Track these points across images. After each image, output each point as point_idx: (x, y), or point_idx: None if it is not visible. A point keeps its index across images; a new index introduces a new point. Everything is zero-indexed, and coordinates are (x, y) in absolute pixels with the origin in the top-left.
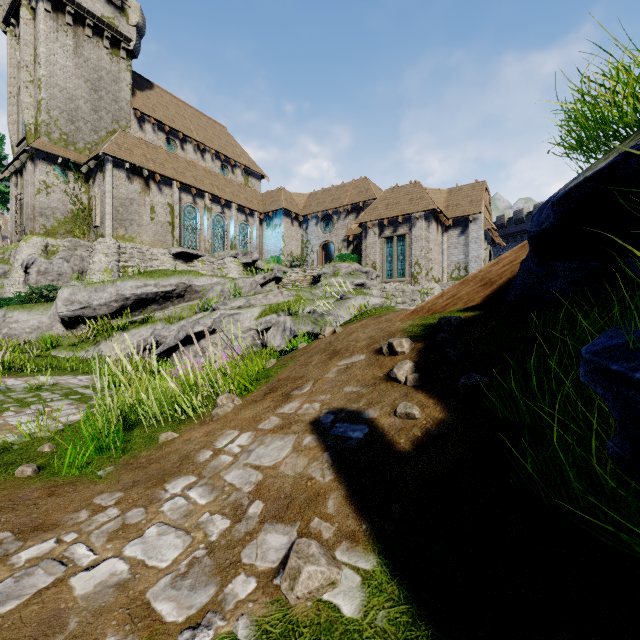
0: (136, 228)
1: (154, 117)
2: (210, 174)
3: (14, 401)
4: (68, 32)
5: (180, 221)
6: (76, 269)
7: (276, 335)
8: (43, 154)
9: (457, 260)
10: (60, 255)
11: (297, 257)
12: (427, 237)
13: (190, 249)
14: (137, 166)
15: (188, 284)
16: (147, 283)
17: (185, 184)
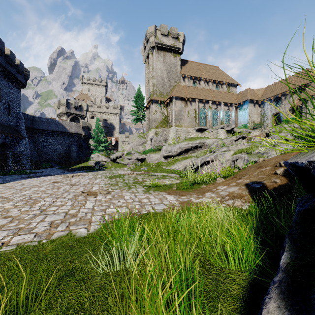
0: (182, 121)
1: (188, 75)
2: (211, 91)
3: (161, 177)
4: (161, 56)
5: (198, 115)
6: (164, 139)
7: (240, 162)
8: (155, 101)
9: None
10: (159, 134)
11: (257, 123)
12: None
13: (202, 127)
14: (183, 97)
15: (203, 142)
16: (188, 143)
17: (200, 99)
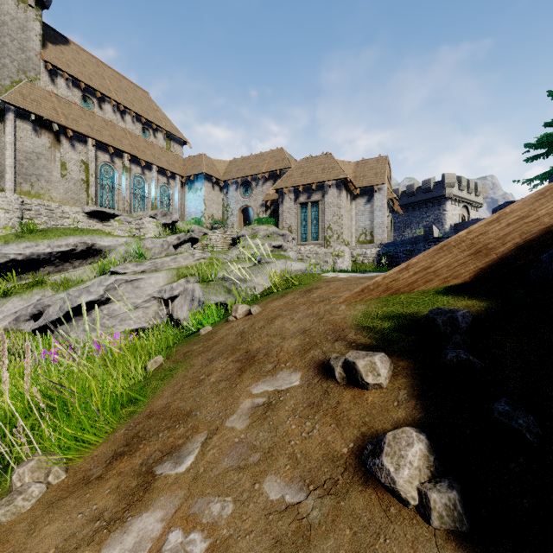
0: (44, 184)
1: (68, 72)
2: (130, 135)
3: None
4: None
5: (96, 179)
6: None
7: (183, 305)
8: None
9: (364, 226)
10: None
11: (218, 220)
12: (338, 204)
13: (106, 208)
14: (45, 119)
15: (90, 244)
16: (39, 242)
17: (101, 142)
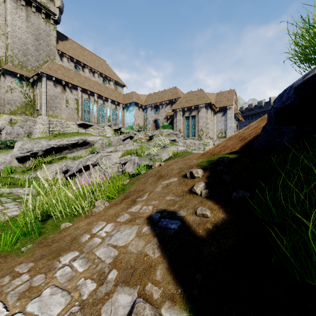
0: (58, 111)
1: (68, 54)
2: (97, 84)
3: None
4: (22, 9)
5: (81, 107)
6: (27, 132)
7: (130, 166)
8: (9, 72)
9: (221, 128)
10: (18, 124)
11: (141, 126)
12: (206, 117)
13: (87, 122)
14: (59, 79)
15: (84, 139)
16: (63, 139)
17: (84, 89)
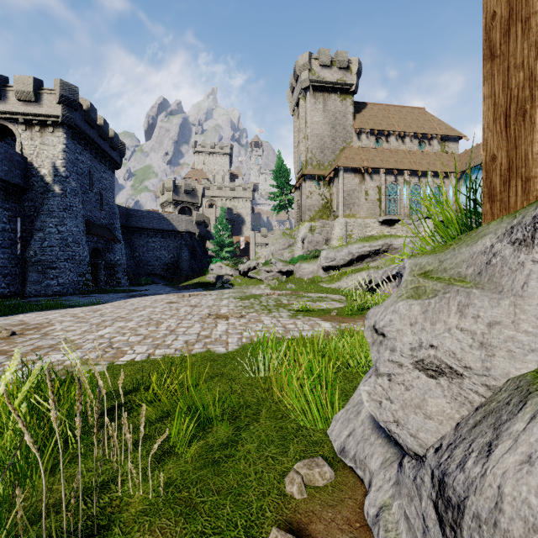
0: (356, 208)
1: (367, 128)
2: (408, 154)
3: (316, 300)
4: (320, 101)
5: (385, 196)
6: (324, 238)
7: None
8: (309, 176)
9: None
10: (317, 231)
11: None
12: None
13: (392, 216)
14: (357, 167)
15: (389, 244)
16: (364, 245)
17: (388, 169)
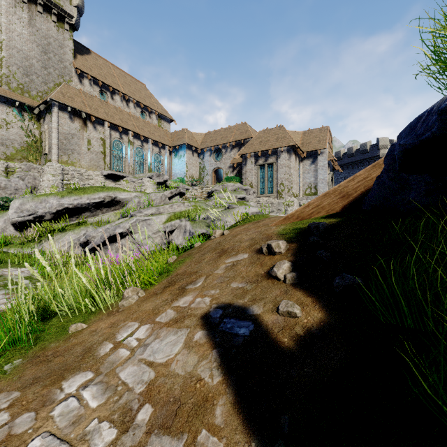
0: (76, 156)
1: (90, 74)
2: (133, 117)
3: None
4: (24, 8)
5: (110, 151)
6: (29, 185)
7: (179, 235)
8: (4, 99)
9: (309, 181)
10: (17, 175)
11: (196, 178)
12: (289, 165)
13: (117, 172)
14: (77, 110)
15: (113, 197)
16: (81, 196)
17: (114, 124)
